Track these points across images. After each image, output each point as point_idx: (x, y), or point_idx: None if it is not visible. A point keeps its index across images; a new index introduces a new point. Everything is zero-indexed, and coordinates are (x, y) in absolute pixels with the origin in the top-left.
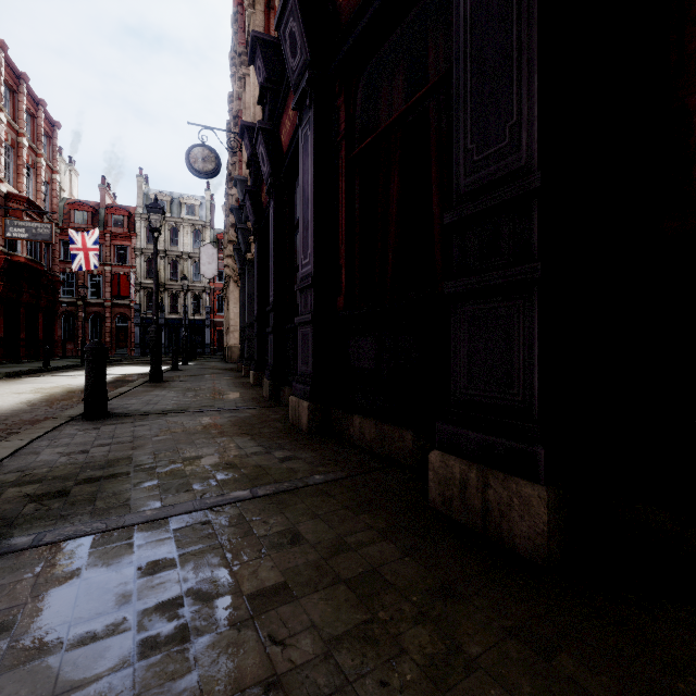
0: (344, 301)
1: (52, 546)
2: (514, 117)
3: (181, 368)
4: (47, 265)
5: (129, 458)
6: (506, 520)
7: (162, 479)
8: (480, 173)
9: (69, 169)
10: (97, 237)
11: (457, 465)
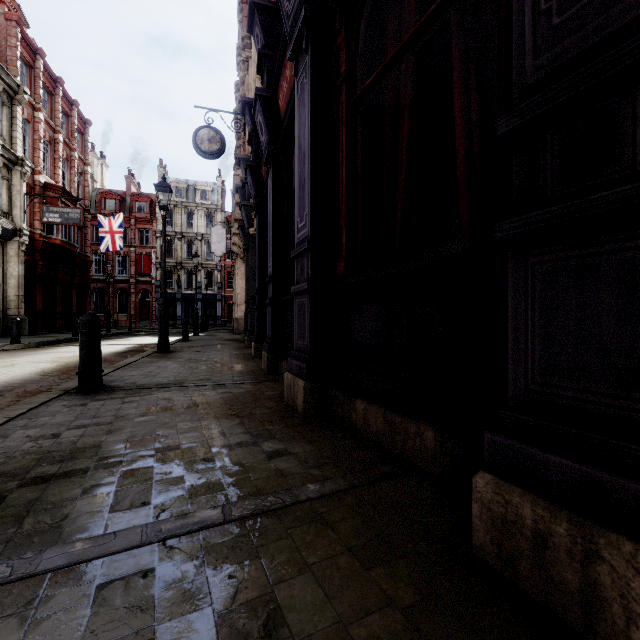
0: (344, 267)
1: None
2: None
3: (191, 338)
4: (80, 247)
5: (98, 446)
6: None
7: (121, 481)
8: (565, 41)
9: (100, 162)
10: (121, 221)
11: (527, 506)
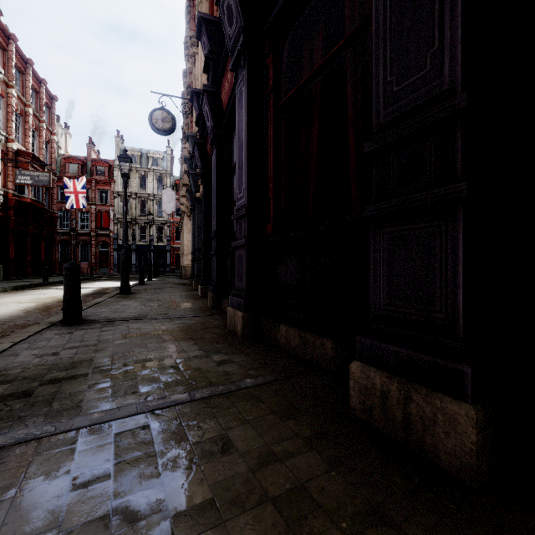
0: (272, 228)
1: (1, 450)
2: (436, 45)
3: (146, 283)
4: (47, 205)
5: (91, 360)
6: (429, 434)
7: (114, 380)
8: (399, 102)
9: (64, 132)
10: (84, 183)
11: (378, 377)
